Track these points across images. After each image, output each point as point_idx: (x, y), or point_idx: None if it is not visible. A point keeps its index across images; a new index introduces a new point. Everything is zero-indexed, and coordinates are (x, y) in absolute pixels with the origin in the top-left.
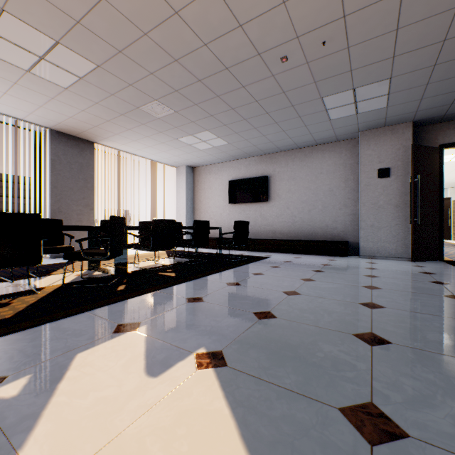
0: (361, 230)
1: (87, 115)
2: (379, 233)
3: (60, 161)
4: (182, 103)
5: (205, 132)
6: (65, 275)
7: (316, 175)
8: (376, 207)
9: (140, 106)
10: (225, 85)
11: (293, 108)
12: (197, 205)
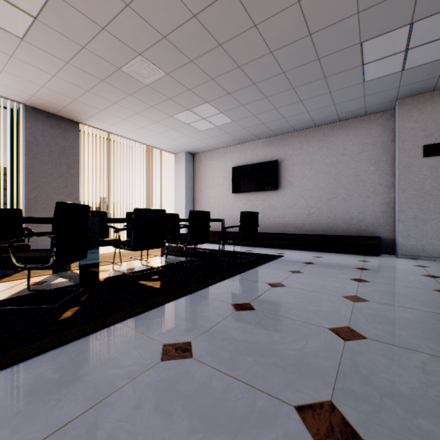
0: (399, 223)
1: (61, 83)
2: (424, 227)
3: (37, 143)
4: (174, 59)
5: (205, 105)
6: (14, 284)
7: (338, 158)
8: (420, 194)
9: (121, 66)
10: (230, 24)
11: (318, 63)
12: (198, 195)
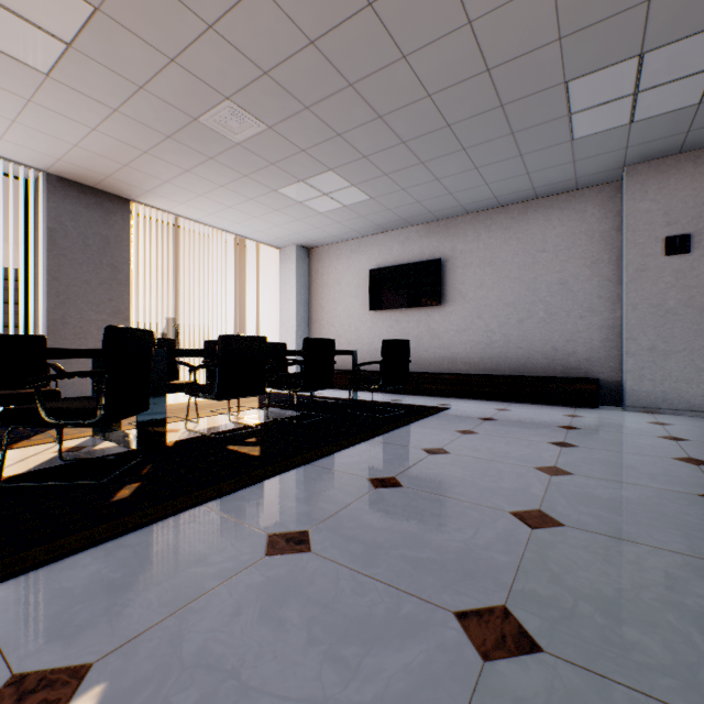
0: (628, 358)
1: (105, 140)
2: (667, 363)
3: (65, 232)
4: (279, 105)
5: (328, 174)
6: (37, 450)
7: (534, 256)
8: (660, 313)
9: (199, 115)
10: (366, 54)
11: (502, 112)
12: (316, 314)
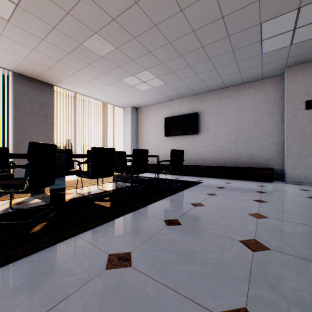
0: (287, 158)
1: (39, 55)
2: (306, 161)
3: (22, 99)
4: (121, 36)
5: (145, 72)
6: (1, 203)
7: (242, 110)
8: (303, 137)
9: (82, 42)
10: (163, 9)
11: (228, 39)
12: (140, 138)
